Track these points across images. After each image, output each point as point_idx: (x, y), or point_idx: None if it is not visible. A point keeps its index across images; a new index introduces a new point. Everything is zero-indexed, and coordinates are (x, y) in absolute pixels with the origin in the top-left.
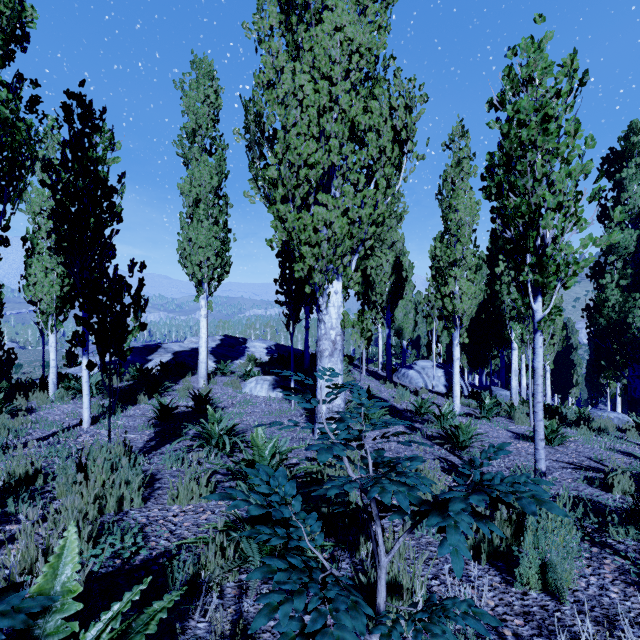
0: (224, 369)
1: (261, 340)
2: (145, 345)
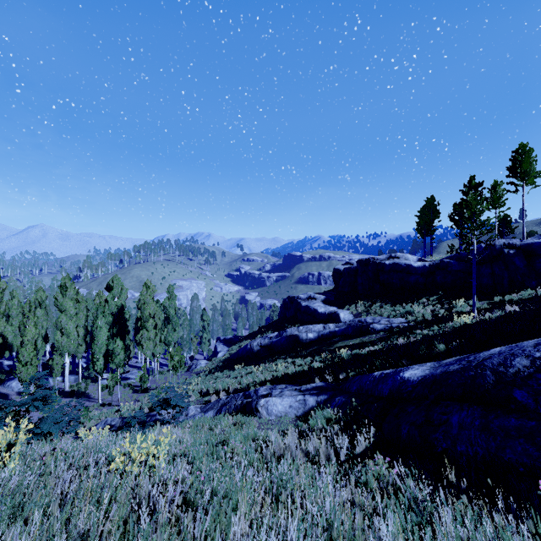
0: None
1: None
2: None
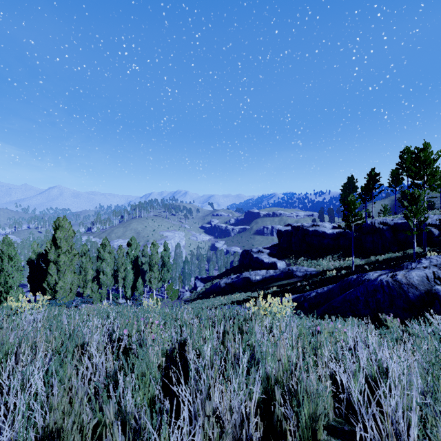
0: None
1: None
2: None
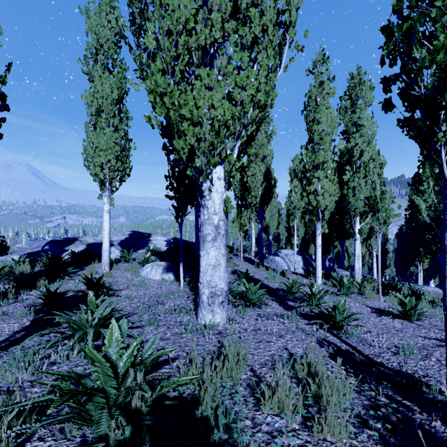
0: (127, 257)
1: (162, 235)
2: (64, 238)
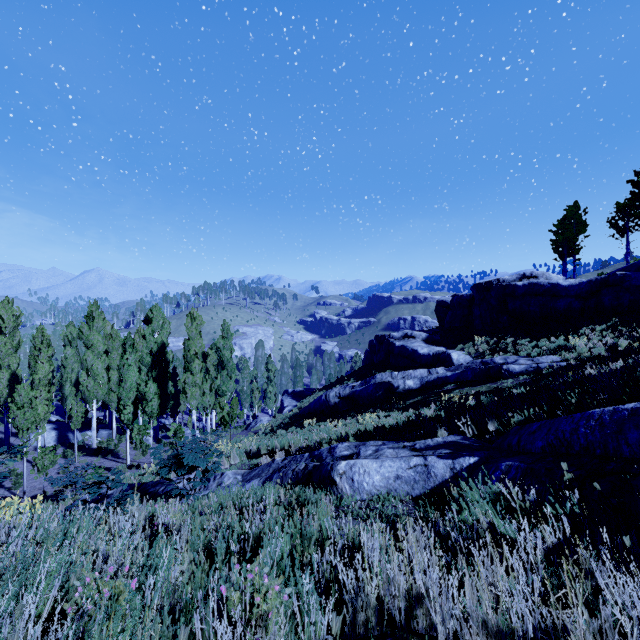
0: None
1: None
2: None
